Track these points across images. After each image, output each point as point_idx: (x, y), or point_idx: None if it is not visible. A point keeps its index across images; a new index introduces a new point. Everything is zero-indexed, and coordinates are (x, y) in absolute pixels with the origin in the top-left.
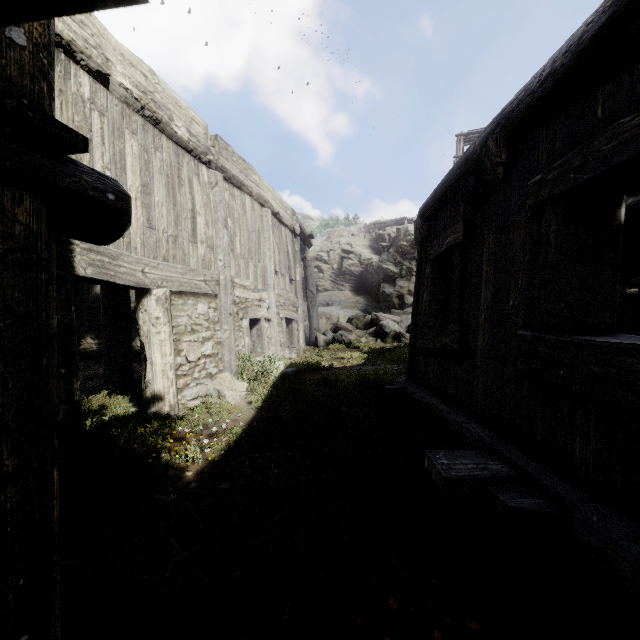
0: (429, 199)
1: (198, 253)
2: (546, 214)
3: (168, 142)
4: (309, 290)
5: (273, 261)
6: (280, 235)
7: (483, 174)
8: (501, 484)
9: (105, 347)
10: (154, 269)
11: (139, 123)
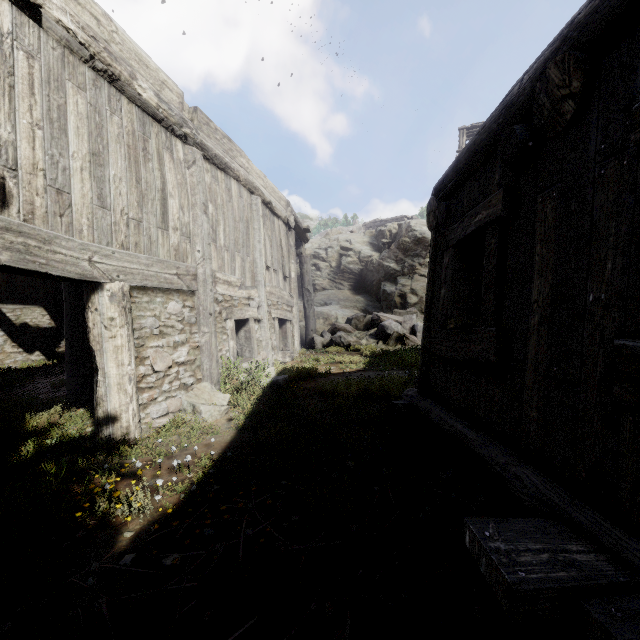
0: (448, 171)
1: (170, 242)
2: None
3: (130, 106)
4: (305, 288)
5: (264, 255)
6: (272, 227)
7: (536, 119)
8: (608, 601)
9: (68, 352)
10: (107, 258)
11: (88, 76)
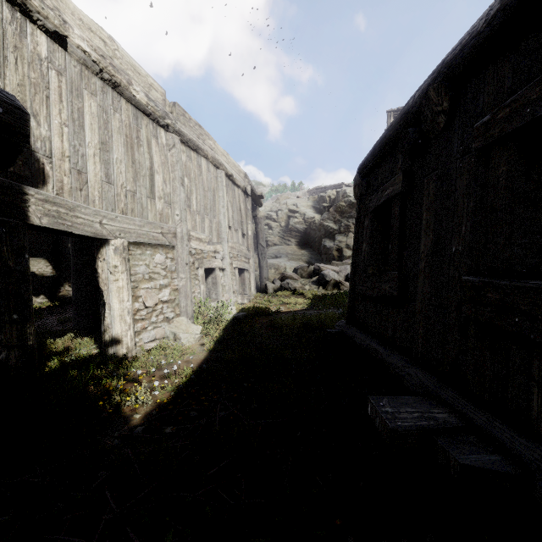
0: (368, 156)
1: (156, 208)
2: (494, 156)
3: (127, 105)
4: (260, 244)
5: (227, 217)
6: (233, 195)
7: (423, 125)
8: (450, 436)
9: (74, 294)
10: (112, 221)
11: (98, 85)
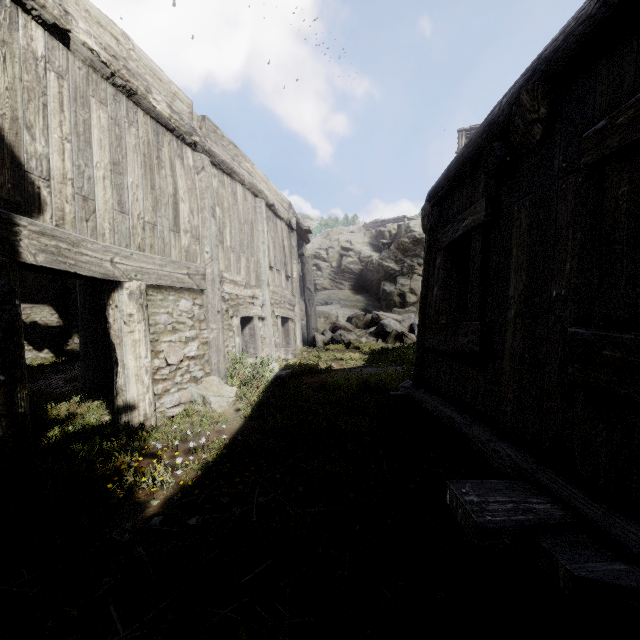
0: (440, 179)
1: (181, 243)
2: (612, 173)
3: (145, 117)
4: (307, 288)
5: (267, 256)
6: (275, 229)
7: (513, 138)
8: (556, 535)
9: (82, 348)
10: (126, 259)
11: (109, 92)
